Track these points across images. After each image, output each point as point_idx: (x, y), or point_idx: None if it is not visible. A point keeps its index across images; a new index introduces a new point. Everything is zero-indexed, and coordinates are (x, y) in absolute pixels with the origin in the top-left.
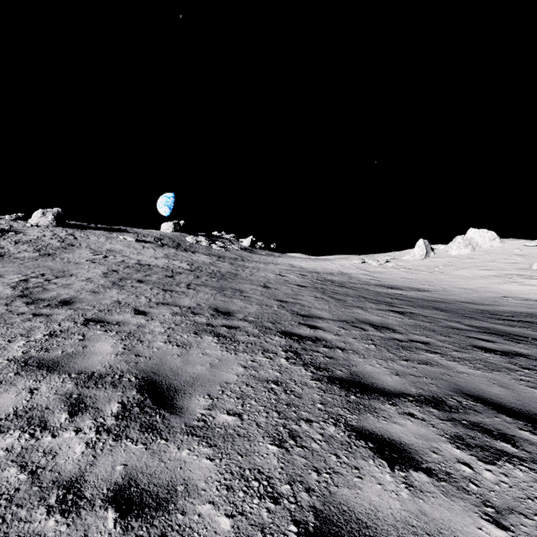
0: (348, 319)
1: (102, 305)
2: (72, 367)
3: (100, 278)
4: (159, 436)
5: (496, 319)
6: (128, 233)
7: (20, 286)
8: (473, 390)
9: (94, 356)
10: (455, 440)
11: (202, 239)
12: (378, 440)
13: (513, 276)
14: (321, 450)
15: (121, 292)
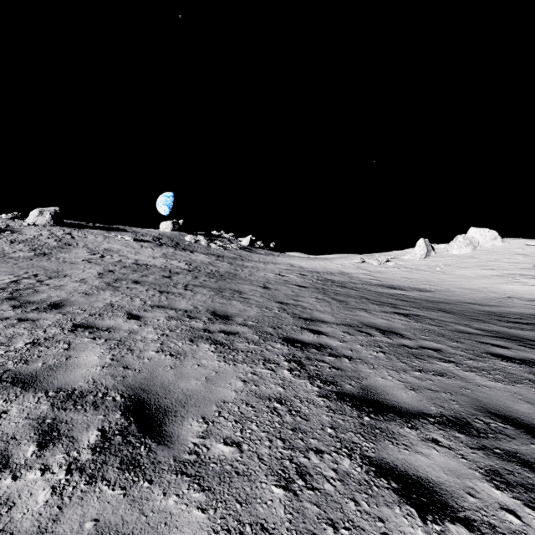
0: (352, 322)
1: (94, 309)
2: (51, 382)
3: (94, 278)
4: (142, 476)
5: (504, 321)
6: (127, 232)
7: (10, 288)
8: (499, 408)
9: (77, 368)
10: (491, 476)
11: (201, 238)
12: (402, 478)
13: (516, 276)
14: (336, 493)
15: (115, 294)
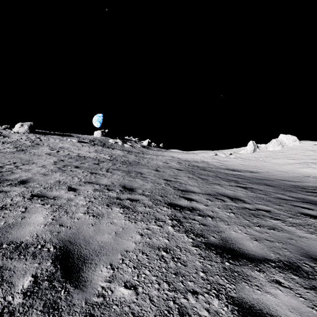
0: (212, 192)
1: (47, 184)
2: (6, 237)
3: (51, 165)
4: None
5: (306, 191)
6: (74, 137)
7: None
8: None
9: (27, 226)
10: None
11: (118, 141)
12: (259, 316)
13: (308, 163)
14: None
15: (62, 174)
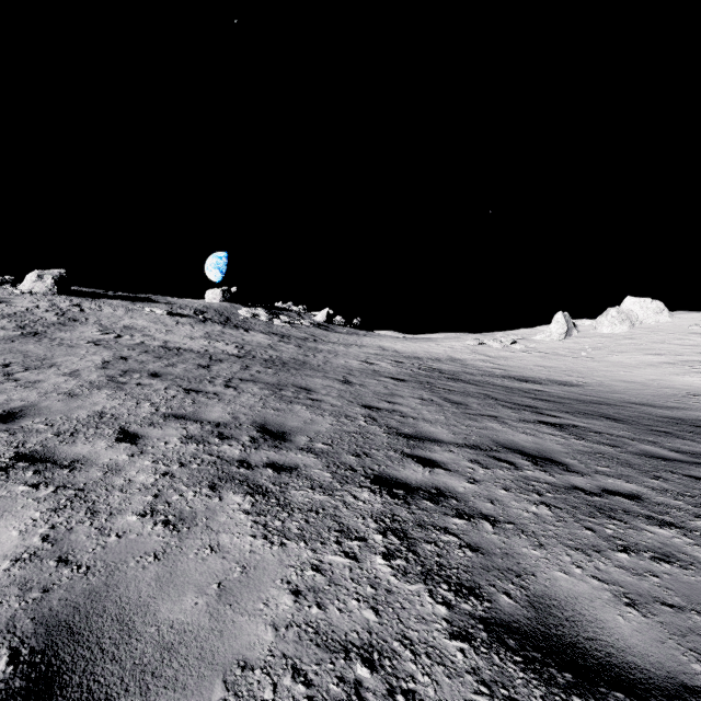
0: (482, 442)
1: (68, 422)
2: None
3: (94, 370)
4: None
5: None
6: (159, 304)
7: None
8: None
9: None
10: None
11: (261, 312)
12: None
13: (694, 364)
14: None
15: (115, 395)
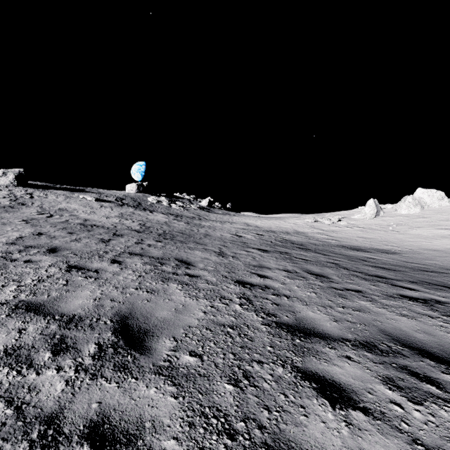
0: (372, 334)
1: None
2: None
3: None
4: None
5: None
6: (91, 193)
7: None
8: None
9: None
10: None
11: (163, 199)
12: None
13: None
14: None
15: None
